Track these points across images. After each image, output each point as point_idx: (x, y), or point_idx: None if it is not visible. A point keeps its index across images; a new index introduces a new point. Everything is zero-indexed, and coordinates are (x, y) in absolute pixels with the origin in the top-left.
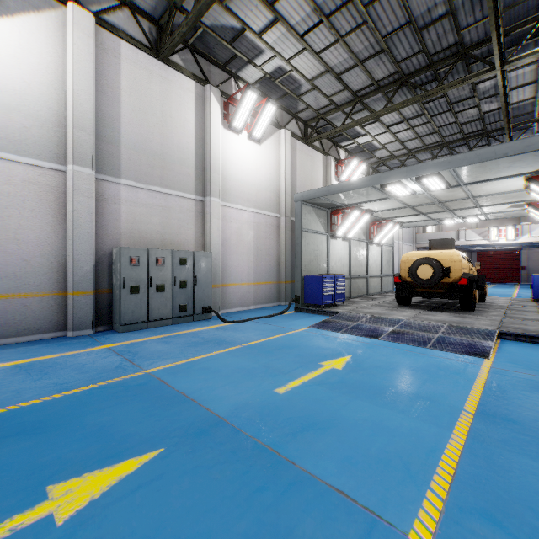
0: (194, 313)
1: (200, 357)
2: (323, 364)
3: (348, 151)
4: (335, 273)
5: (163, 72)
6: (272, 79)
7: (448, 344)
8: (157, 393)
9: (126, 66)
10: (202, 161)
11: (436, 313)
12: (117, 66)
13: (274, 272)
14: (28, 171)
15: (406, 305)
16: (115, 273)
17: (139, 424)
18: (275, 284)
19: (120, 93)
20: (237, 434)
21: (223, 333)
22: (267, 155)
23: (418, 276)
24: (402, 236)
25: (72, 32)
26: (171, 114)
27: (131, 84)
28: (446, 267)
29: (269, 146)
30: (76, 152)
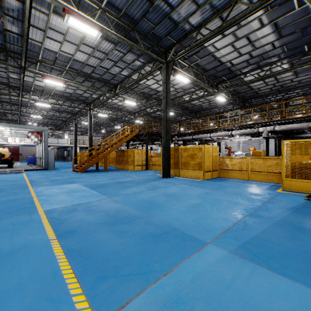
0: None
1: None
2: None
3: None
4: None
5: None
6: None
7: (14, 173)
8: None
9: None
10: None
11: (2, 169)
12: None
13: None
14: None
15: None
16: None
17: None
18: None
19: None
20: None
21: None
22: None
23: None
24: None
25: None
26: None
27: None
28: (4, 154)
29: None
30: None
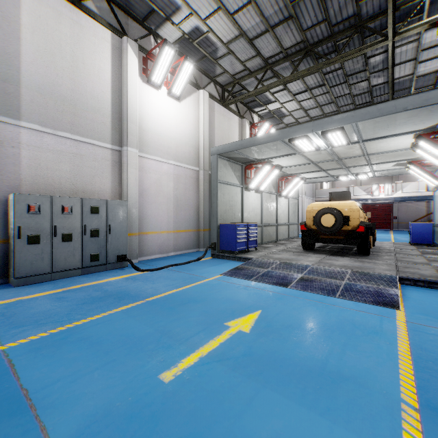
0: (108, 262)
1: (87, 320)
2: (229, 324)
3: (260, 116)
4: (249, 221)
5: (74, 16)
6: (190, 40)
7: (356, 293)
8: None
9: (28, 2)
10: (119, 111)
11: (338, 258)
12: (16, 0)
13: (193, 221)
14: None
15: (310, 250)
16: (11, 221)
17: None
18: (195, 231)
19: (20, 29)
20: None
21: (131, 284)
22: (186, 112)
23: (322, 224)
24: (304, 191)
25: None
26: (83, 61)
27: (35, 22)
28: (346, 216)
29: (188, 104)
30: None
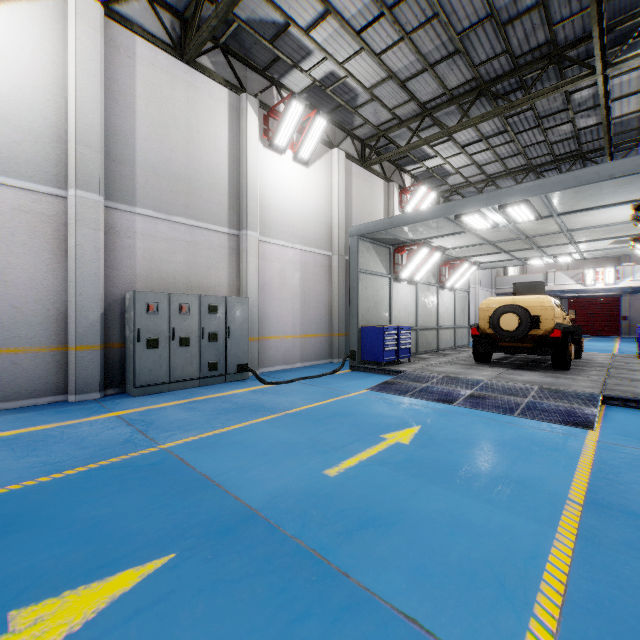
0: (227, 373)
1: (230, 428)
2: (386, 437)
3: (414, 176)
4: (399, 323)
5: (189, 77)
6: (322, 87)
7: (541, 412)
8: (173, 476)
9: (143, 69)
10: (237, 186)
11: (523, 373)
12: (131, 69)
13: (324, 322)
14: (19, 196)
15: (485, 362)
16: (129, 323)
17: (146, 518)
18: (326, 337)
19: (134, 101)
20: (274, 534)
21: (261, 397)
22: (316, 180)
23: (501, 327)
24: (478, 279)
25: (74, 25)
26: (198, 129)
27: (149, 91)
28: (535, 316)
29: (318, 169)
30: (79, 173)
